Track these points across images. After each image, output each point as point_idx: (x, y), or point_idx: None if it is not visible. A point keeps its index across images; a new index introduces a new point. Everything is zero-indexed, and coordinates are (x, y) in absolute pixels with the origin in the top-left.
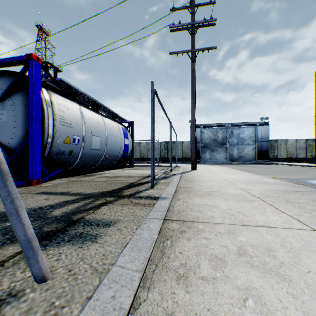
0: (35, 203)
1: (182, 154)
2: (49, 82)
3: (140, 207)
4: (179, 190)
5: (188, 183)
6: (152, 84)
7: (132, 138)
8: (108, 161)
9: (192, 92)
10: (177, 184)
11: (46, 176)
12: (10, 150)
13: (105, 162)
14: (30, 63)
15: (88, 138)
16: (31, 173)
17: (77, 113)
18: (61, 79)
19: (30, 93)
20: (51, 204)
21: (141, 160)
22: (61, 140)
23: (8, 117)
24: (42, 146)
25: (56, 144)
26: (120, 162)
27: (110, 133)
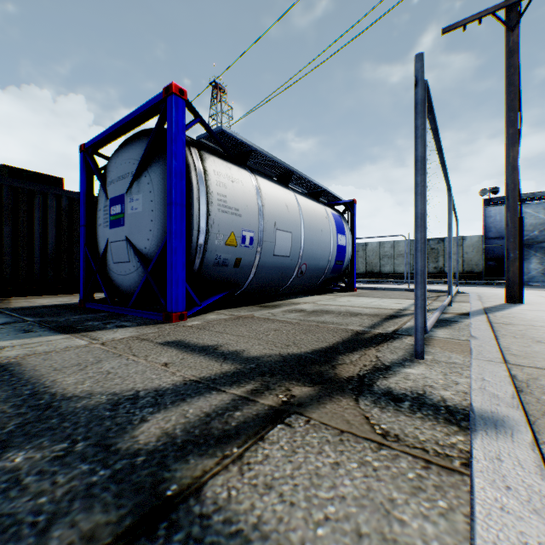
0: (137, 376)
1: (461, 264)
2: (205, 139)
3: (408, 464)
4: (531, 384)
5: (539, 350)
6: (421, 60)
7: (351, 234)
8: (306, 279)
9: (510, 105)
10: (499, 353)
11: (196, 305)
12: (146, 259)
13: (300, 281)
14: (169, 102)
15: (269, 235)
16: (170, 299)
17: (248, 189)
18: (221, 127)
19: (168, 156)
20: (161, 386)
21: (369, 277)
22: (221, 240)
23: (143, 205)
24: (189, 251)
25: (212, 247)
26: (328, 281)
27: (310, 225)
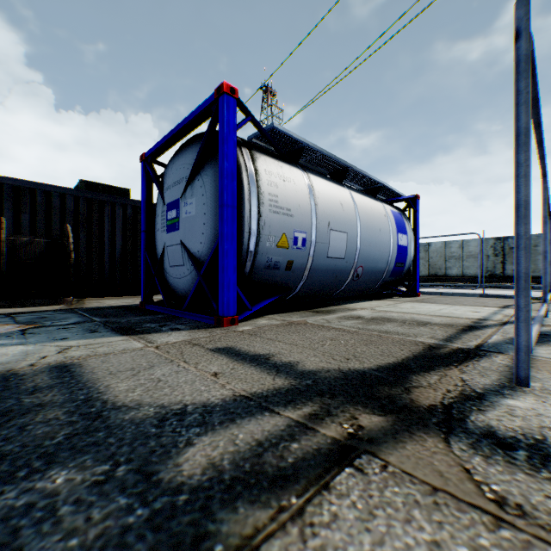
0: (186, 386)
1: None
2: (256, 139)
3: None
4: None
5: None
6: (525, 5)
7: (414, 233)
8: (362, 283)
9: None
10: None
11: (247, 309)
12: (199, 263)
13: (356, 285)
14: (220, 102)
15: (322, 236)
16: (222, 303)
17: (301, 188)
18: (272, 125)
19: (220, 157)
20: (209, 400)
21: (432, 281)
22: (272, 241)
23: (196, 208)
24: (240, 254)
25: (263, 249)
26: (387, 285)
27: (367, 224)
